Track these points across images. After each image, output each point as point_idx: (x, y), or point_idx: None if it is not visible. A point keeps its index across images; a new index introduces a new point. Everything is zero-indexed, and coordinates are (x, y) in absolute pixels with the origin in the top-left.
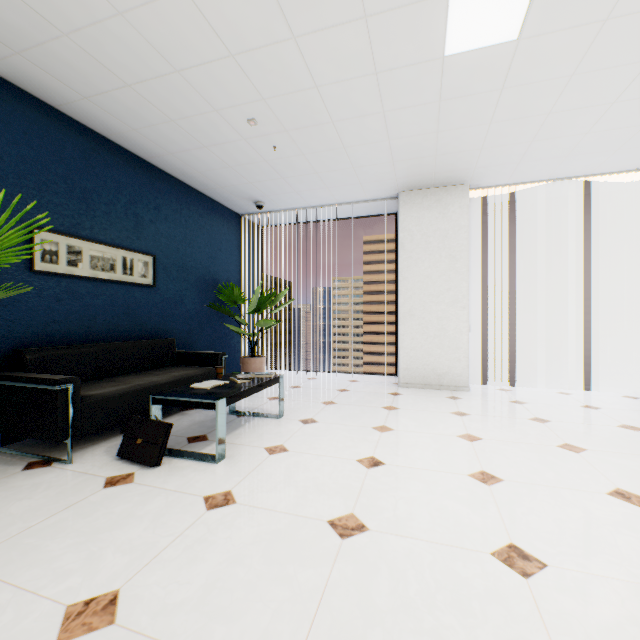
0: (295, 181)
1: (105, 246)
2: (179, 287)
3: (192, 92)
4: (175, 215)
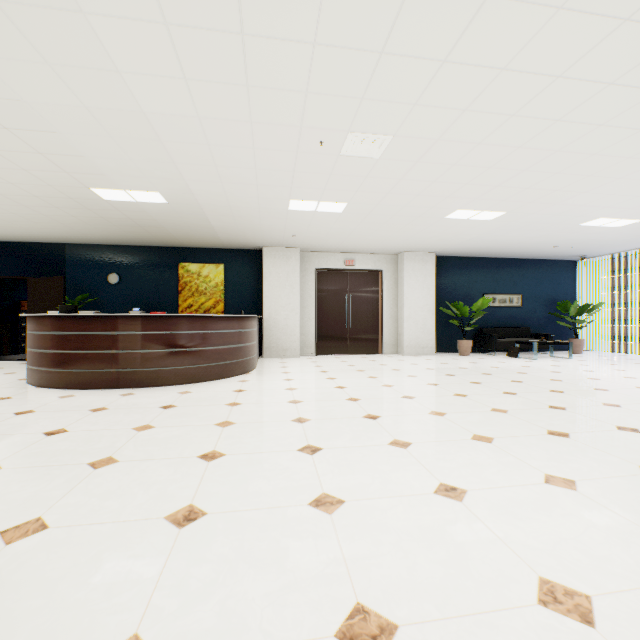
0: (595, 249)
1: (502, 295)
2: (533, 306)
3: (529, 248)
4: (531, 275)
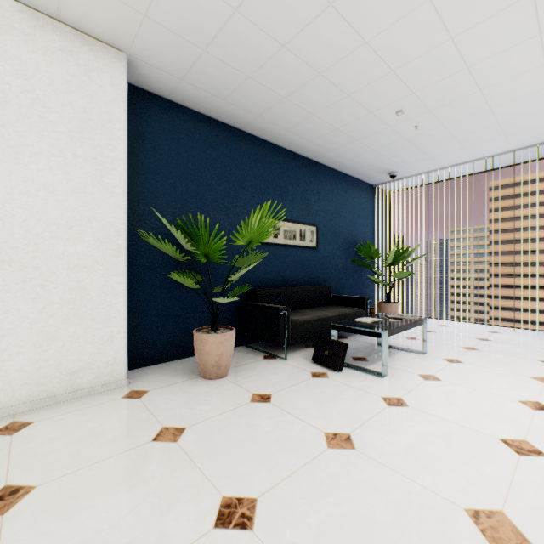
0: (430, 149)
1: (290, 223)
2: (331, 247)
3: (355, 106)
4: (329, 195)
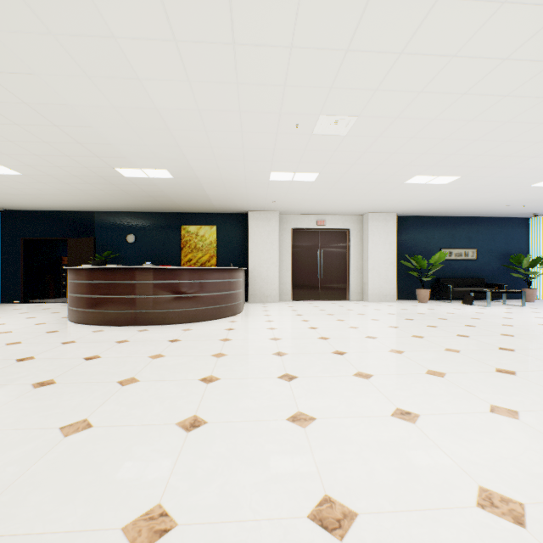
0: None
1: (458, 249)
2: (487, 259)
3: (483, 207)
4: (485, 231)
